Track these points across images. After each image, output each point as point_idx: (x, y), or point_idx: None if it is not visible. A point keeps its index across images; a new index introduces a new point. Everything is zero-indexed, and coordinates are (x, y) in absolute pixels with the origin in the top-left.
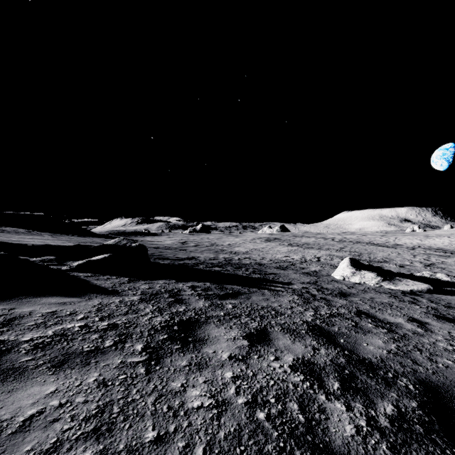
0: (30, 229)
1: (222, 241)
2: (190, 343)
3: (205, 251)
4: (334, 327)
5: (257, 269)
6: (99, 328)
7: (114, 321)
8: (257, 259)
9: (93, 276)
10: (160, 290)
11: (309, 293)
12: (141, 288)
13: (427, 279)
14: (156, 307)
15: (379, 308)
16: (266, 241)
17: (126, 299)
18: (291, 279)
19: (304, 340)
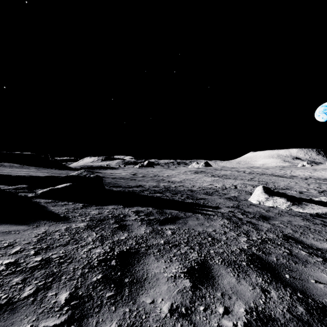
0: (23, 164)
1: (162, 173)
2: (125, 287)
3: (150, 180)
4: (271, 256)
5: (189, 195)
6: (28, 266)
7: (50, 255)
8: (188, 186)
9: (52, 202)
10: (107, 215)
11: (236, 216)
12: (91, 214)
13: (325, 203)
14: (98, 235)
15: (301, 232)
16: (195, 173)
17: (72, 226)
18: (218, 204)
19: (248, 276)
